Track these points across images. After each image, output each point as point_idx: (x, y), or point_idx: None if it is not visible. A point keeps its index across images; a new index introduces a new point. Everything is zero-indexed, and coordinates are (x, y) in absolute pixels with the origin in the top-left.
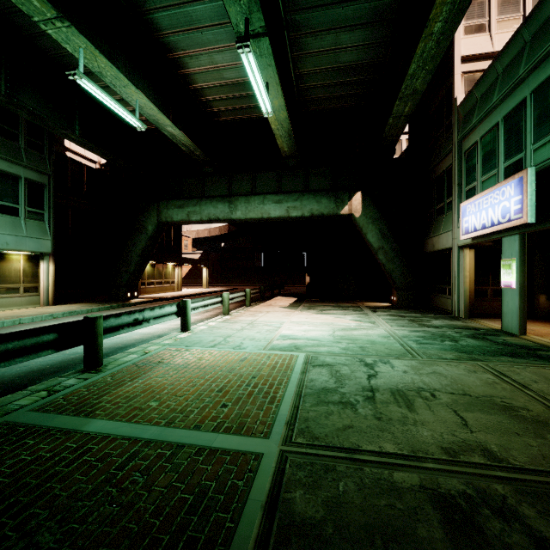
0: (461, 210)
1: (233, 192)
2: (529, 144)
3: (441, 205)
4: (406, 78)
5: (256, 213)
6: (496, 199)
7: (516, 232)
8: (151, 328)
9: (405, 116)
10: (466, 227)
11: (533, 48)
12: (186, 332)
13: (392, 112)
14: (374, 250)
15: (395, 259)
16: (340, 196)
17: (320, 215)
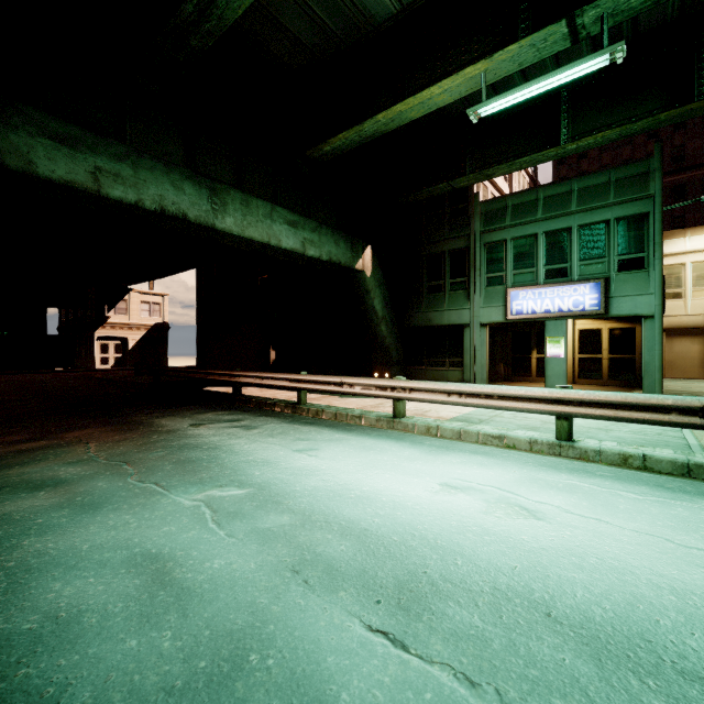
0: (509, 294)
1: (198, 170)
2: (575, 260)
3: (438, 283)
4: (508, 163)
5: (261, 232)
6: (566, 293)
7: (569, 318)
8: (483, 463)
9: (452, 188)
10: (518, 309)
11: (583, 198)
12: (573, 440)
13: (456, 179)
14: (378, 319)
15: (393, 332)
16: (356, 244)
17: (338, 263)
